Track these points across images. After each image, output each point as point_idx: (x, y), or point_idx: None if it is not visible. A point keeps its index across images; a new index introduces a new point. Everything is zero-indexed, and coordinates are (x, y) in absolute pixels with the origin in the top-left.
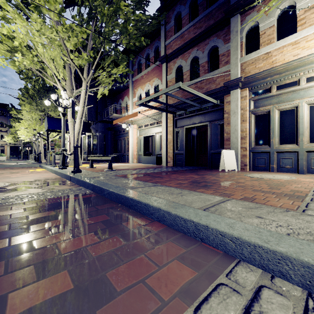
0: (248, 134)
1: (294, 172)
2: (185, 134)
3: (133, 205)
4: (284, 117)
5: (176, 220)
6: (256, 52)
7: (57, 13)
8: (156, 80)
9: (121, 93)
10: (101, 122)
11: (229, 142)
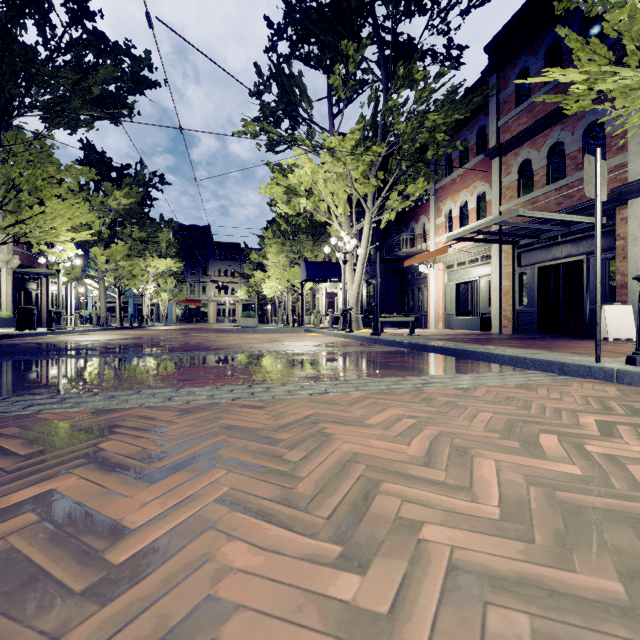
0: None
1: None
2: (538, 277)
3: (461, 354)
4: None
5: (497, 357)
6: None
7: (350, 148)
8: (480, 185)
9: (415, 211)
10: (380, 262)
11: (627, 290)
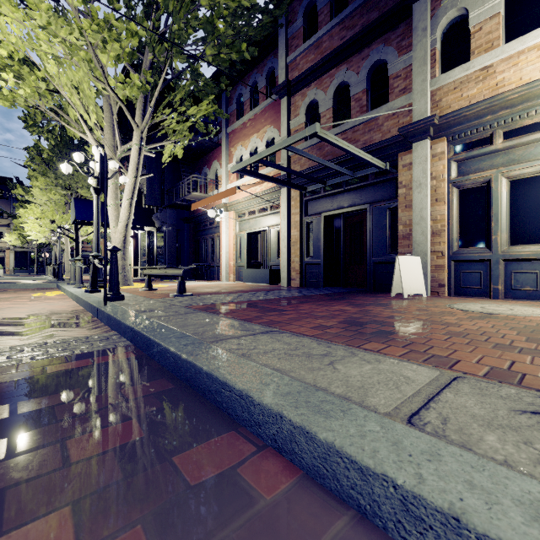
0: (446, 226)
1: (539, 300)
2: (324, 227)
3: (212, 391)
4: (520, 191)
5: (332, 462)
6: (463, 66)
7: None
8: (269, 130)
9: (208, 156)
10: (172, 207)
11: (409, 242)
